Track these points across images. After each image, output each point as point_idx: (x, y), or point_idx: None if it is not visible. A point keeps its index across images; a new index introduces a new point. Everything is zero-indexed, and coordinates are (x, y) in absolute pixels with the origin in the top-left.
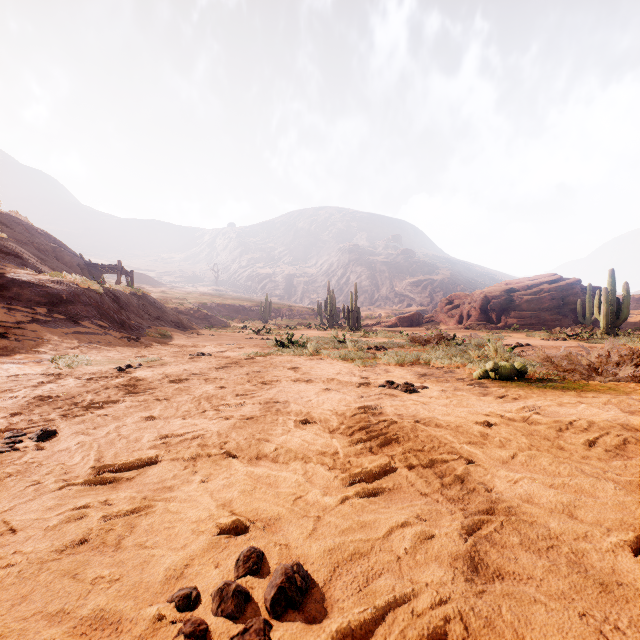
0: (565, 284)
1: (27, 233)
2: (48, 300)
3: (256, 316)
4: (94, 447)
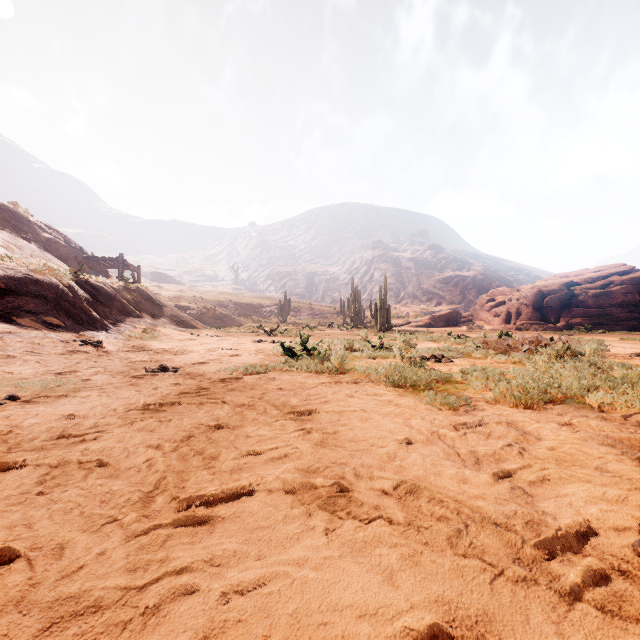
0: None
1: (14, 221)
2: None
3: (275, 315)
4: None
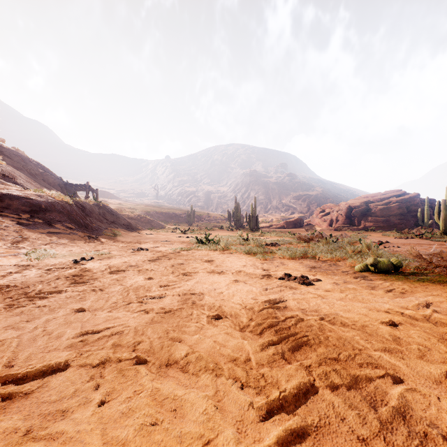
0: (408, 197)
1: (22, 162)
2: (31, 209)
3: (184, 221)
4: (11, 347)
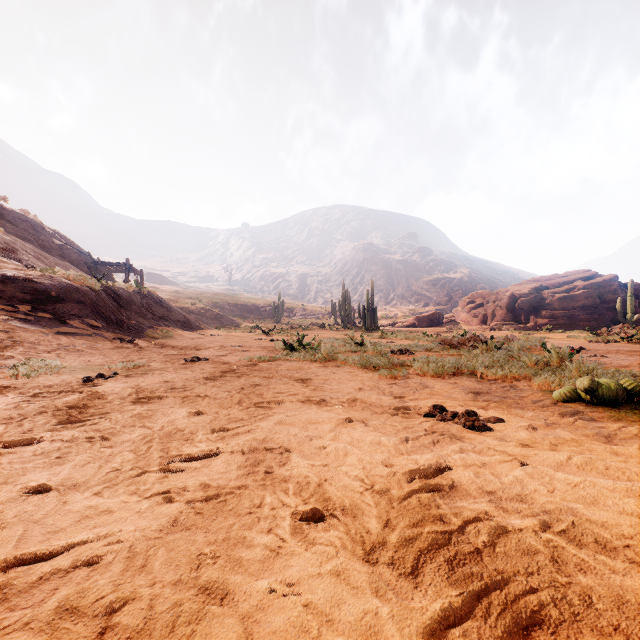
0: (602, 280)
1: (32, 230)
2: (34, 297)
3: (269, 316)
4: None
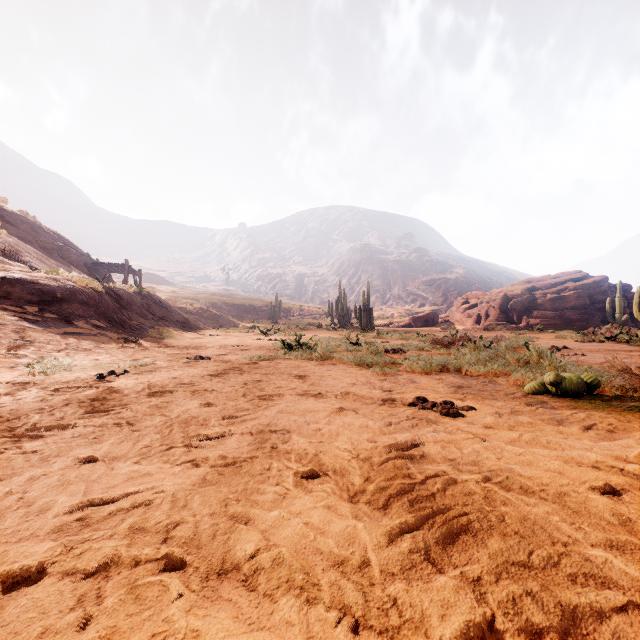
0: (592, 282)
1: (32, 231)
2: (40, 298)
3: (266, 316)
4: None
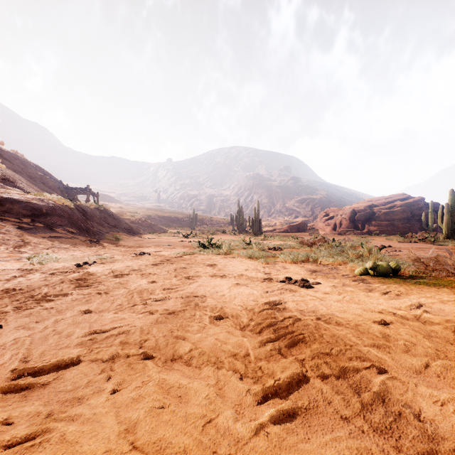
0: (413, 201)
1: (22, 165)
2: (32, 213)
3: (186, 225)
4: (25, 344)
